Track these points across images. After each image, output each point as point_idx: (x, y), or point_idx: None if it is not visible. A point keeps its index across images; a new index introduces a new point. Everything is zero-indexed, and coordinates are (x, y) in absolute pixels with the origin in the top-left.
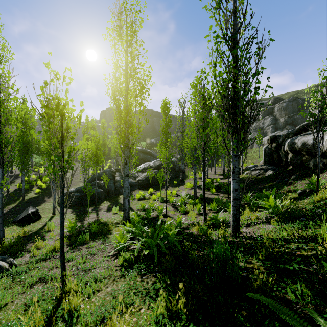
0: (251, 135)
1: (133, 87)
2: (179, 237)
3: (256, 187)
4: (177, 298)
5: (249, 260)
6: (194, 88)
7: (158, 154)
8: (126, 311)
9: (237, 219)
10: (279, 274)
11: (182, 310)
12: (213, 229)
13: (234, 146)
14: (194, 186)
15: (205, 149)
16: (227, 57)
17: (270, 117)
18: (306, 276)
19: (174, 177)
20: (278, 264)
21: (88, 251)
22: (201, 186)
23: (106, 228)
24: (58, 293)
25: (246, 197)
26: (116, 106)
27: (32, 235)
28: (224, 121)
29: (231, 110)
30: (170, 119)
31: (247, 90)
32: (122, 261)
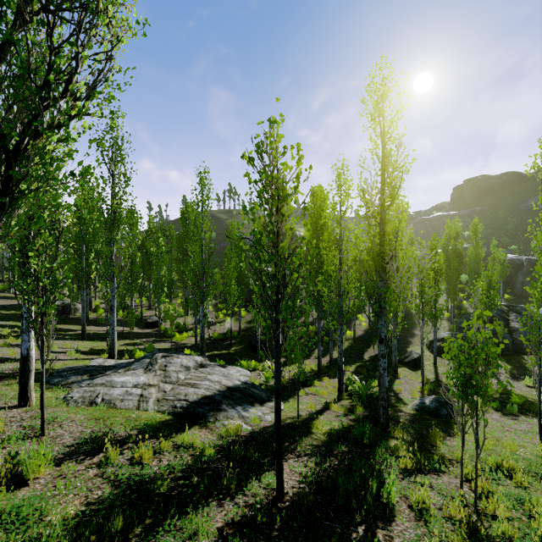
0: None
1: None
2: None
3: None
4: None
5: None
6: None
7: None
8: None
9: None
10: None
11: None
12: None
13: None
14: None
15: None
16: None
17: None
18: None
19: None
20: None
21: (529, 424)
22: None
23: (530, 405)
24: (539, 444)
25: None
26: None
27: (436, 385)
28: None
29: None
30: None
31: None
32: None
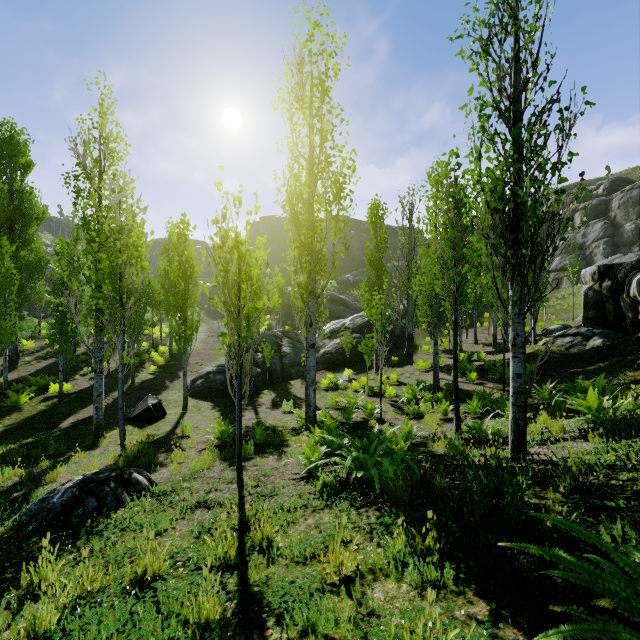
0: (557, 261)
1: (321, 188)
2: (412, 455)
3: (565, 372)
4: (423, 531)
5: (540, 495)
6: (436, 185)
7: (359, 302)
8: (345, 548)
9: (521, 428)
10: (591, 512)
11: (432, 549)
12: (475, 447)
13: (515, 298)
14: (435, 366)
15: (458, 299)
16: (501, 139)
17: (601, 221)
18: (639, 518)
19: (393, 348)
20: (591, 500)
21: (257, 470)
22: (446, 366)
23: (276, 437)
24: (236, 520)
25: (542, 391)
26: (295, 225)
27: (160, 442)
28: (495, 253)
29: (510, 233)
30: (385, 238)
31: (540, 200)
32: (322, 485)
